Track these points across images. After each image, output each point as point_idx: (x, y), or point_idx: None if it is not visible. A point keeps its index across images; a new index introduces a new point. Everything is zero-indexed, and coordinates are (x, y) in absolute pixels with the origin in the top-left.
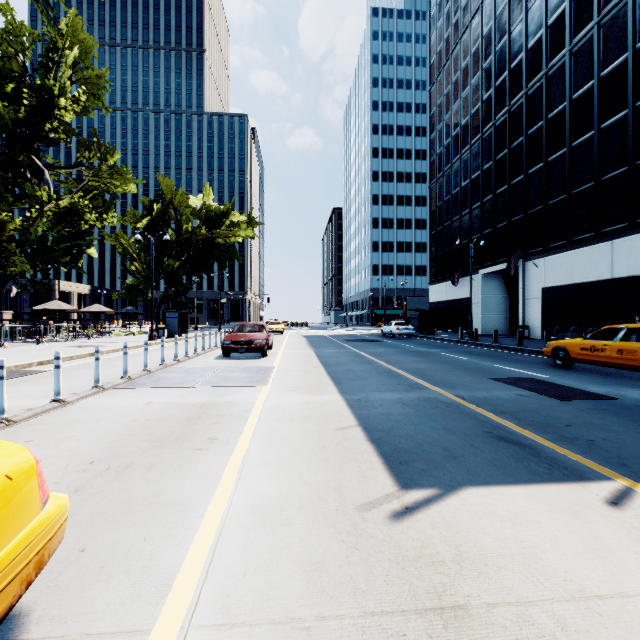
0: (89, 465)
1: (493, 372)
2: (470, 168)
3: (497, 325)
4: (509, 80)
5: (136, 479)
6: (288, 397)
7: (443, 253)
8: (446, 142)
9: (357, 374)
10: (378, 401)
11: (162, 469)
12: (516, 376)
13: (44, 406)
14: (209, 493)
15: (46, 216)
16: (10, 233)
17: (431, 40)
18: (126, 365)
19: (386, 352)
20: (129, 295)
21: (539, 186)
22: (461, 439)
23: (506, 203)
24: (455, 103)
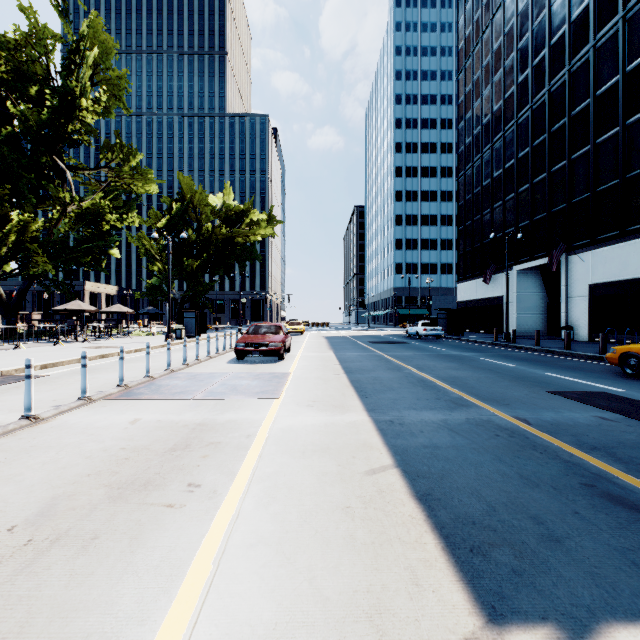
0: (5, 534)
1: (550, 383)
2: (503, 157)
3: (534, 326)
4: (549, 57)
5: (56, 571)
6: (303, 416)
7: (472, 249)
8: (476, 131)
9: (385, 384)
10: (416, 424)
11: (103, 548)
12: (582, 389)
13: (8, 425)
14: (155, 616)
15: (68, 217)
16: (33, 234)
17: (459, 24)
18: (122, 371)
19: (415, 356)
20: (151, 295)
21: (585, 171)
22: (553, 499)
23: (545, 192)
24: (486, 88)
